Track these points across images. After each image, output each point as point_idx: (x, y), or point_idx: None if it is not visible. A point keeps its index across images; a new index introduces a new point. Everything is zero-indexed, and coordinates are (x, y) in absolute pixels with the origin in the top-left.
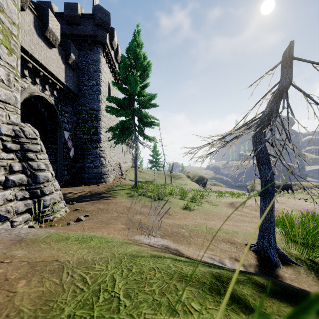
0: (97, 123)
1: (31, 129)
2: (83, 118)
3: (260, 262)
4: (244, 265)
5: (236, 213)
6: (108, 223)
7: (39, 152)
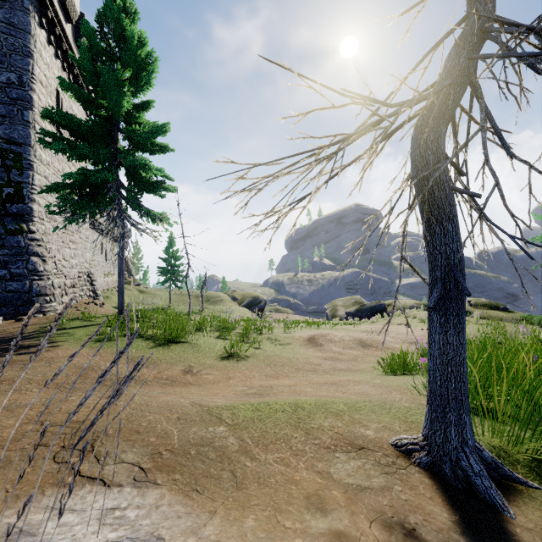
0: (21, 175)
1: None
2: None
3: (458, 507)
4: None
5: (322, 356)
6: None
7: None
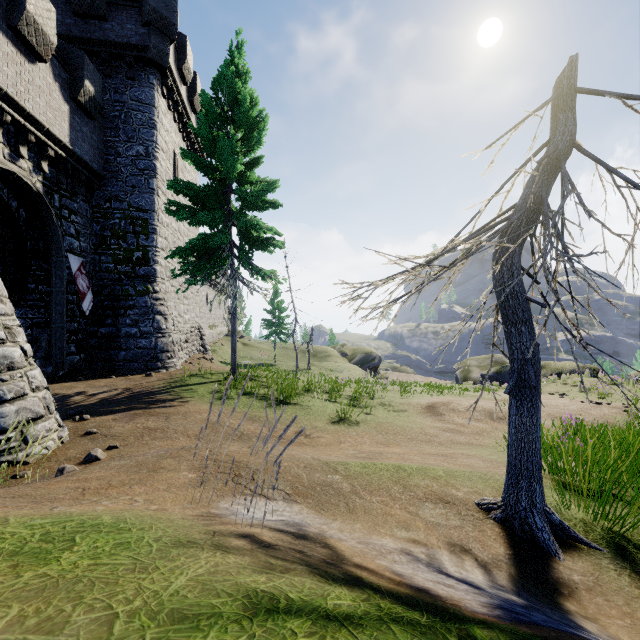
0: (147, 240)
1: None
2: (115, 227)
3: (516, 548)
4: (484, 562)
5: (440, 427)
6: (156, 467)
7: None
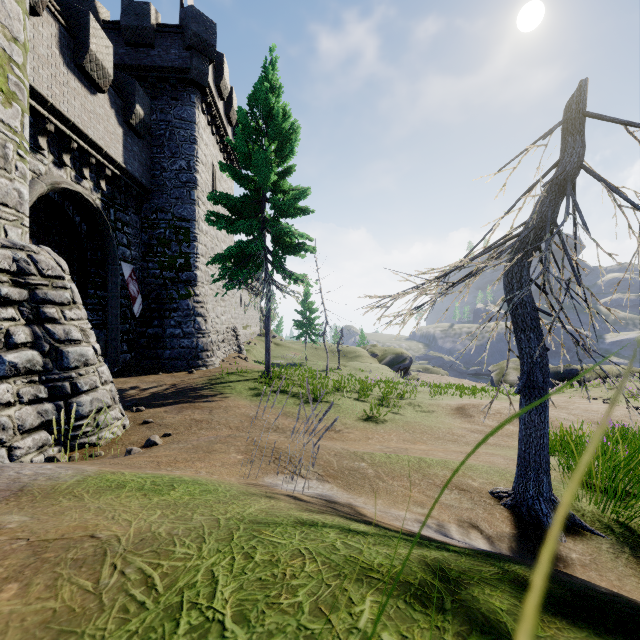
0: (189, 247)
1: (52, 257)
2: (161, 236)
3: (521, 529)
4: (488, 536)
5: (468, 428)
6: (210, 450)
7: (68, 305)
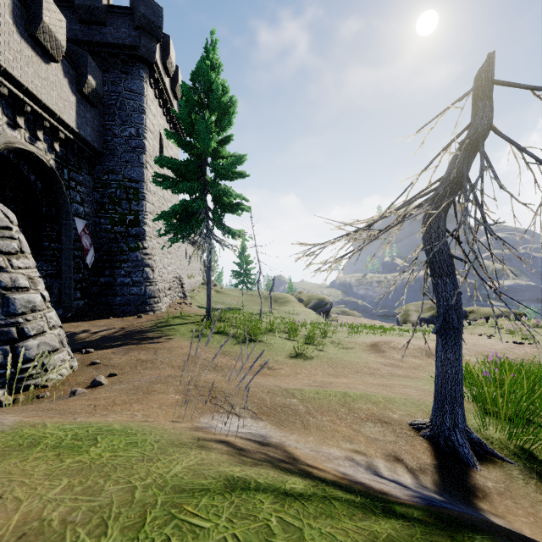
0: (138, 205)
1: None
2: (112, 195)
3: (440, 459)
4: (413, 469)
5: (382, 362)
6: (149, 390)
7: (15, 255)
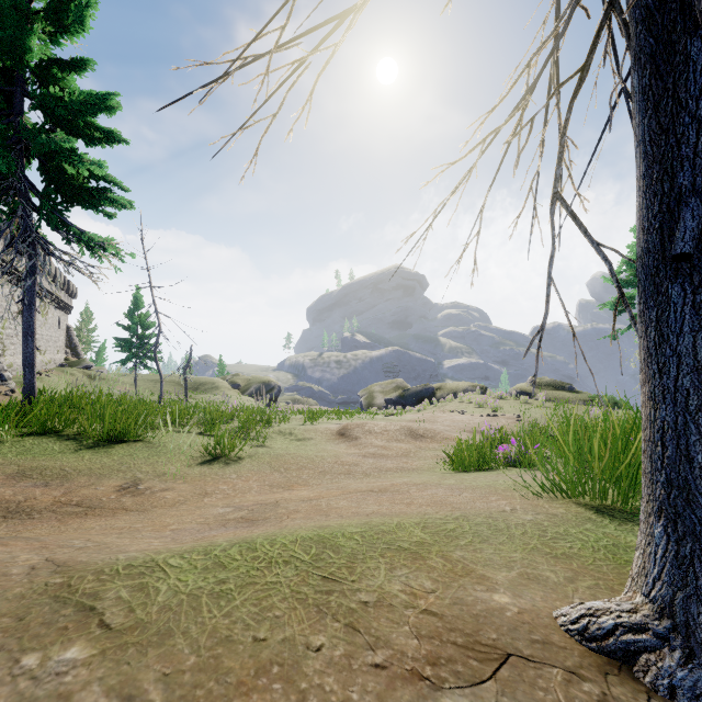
0: None
1: None
2: None
3: None
4: None
5: (359, 453)
6: None
7: None
